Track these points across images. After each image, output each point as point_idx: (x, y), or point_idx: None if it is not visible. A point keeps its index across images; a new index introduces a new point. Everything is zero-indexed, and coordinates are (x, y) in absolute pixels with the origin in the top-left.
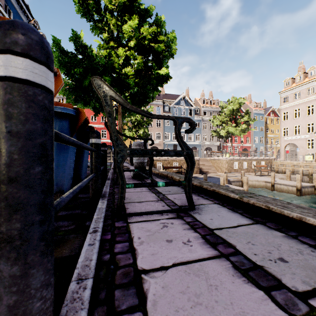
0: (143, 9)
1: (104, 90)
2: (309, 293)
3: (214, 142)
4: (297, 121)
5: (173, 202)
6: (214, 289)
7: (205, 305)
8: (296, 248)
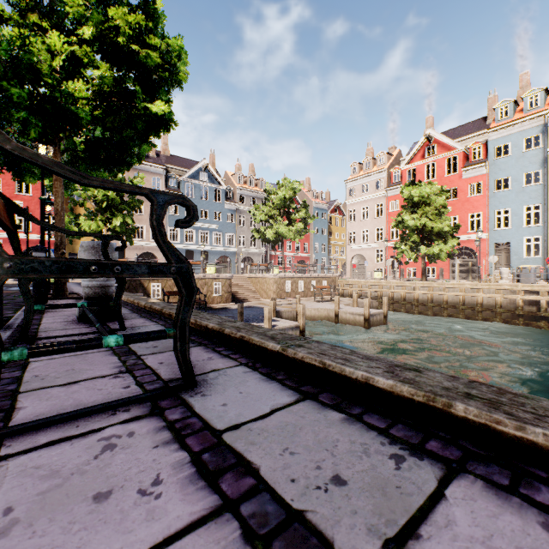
0: None
1: None
2: None
3: (256, 249)
4: (366, 223)
5: (154, 374)
6: None
7: None
8: (359, 444)
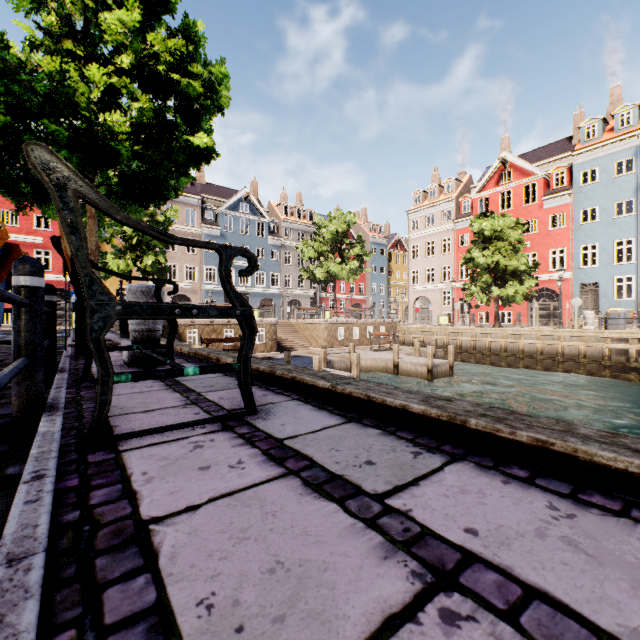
0: None
1: (60, 175)
2: (388, 492)
3: (304, 291)
4: (431, 261)
5: (217, 405)
6: (270, 516)
7: (254, 538)
8: (390, 446)
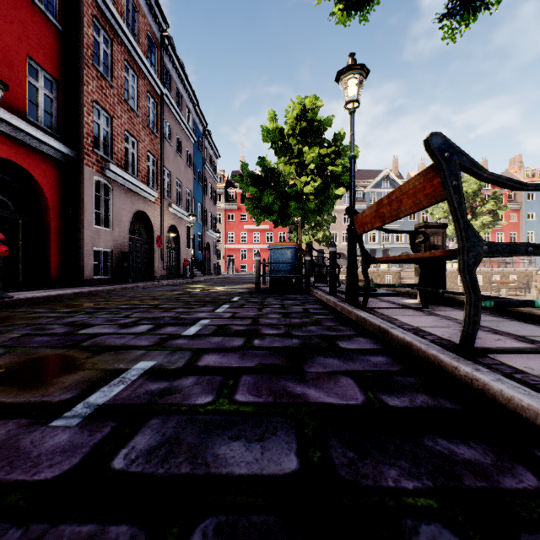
0: (323, 122)
1: (309, 247)
2: None
3: None
4: None
5: None
6: None
7: None
8: None
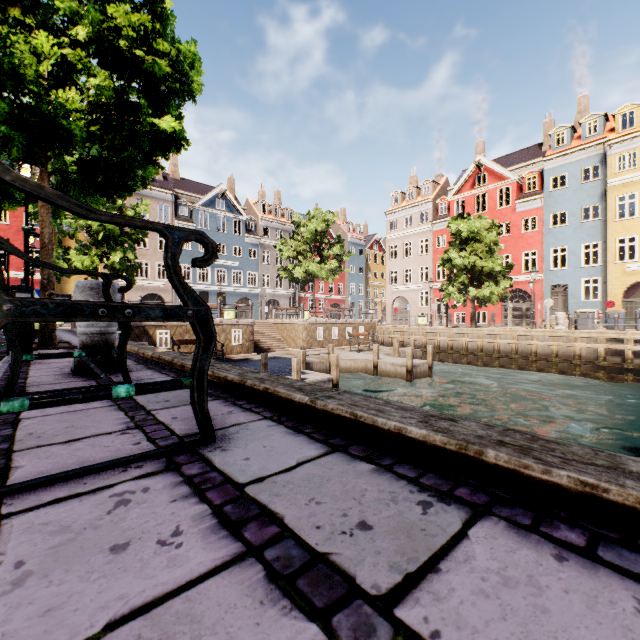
0: None
1: None
2: (397, 590)
3: (283, 291)
4: (409, 262)
5: (168, 429)
6: None
7: None
8: (388, 492)
